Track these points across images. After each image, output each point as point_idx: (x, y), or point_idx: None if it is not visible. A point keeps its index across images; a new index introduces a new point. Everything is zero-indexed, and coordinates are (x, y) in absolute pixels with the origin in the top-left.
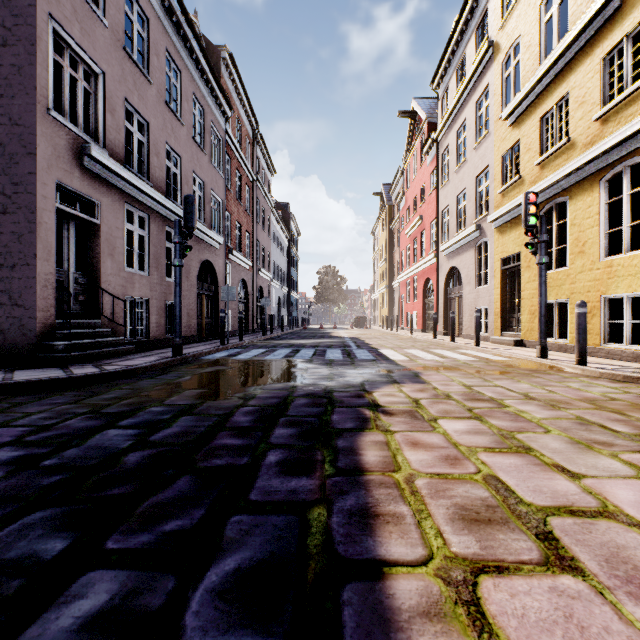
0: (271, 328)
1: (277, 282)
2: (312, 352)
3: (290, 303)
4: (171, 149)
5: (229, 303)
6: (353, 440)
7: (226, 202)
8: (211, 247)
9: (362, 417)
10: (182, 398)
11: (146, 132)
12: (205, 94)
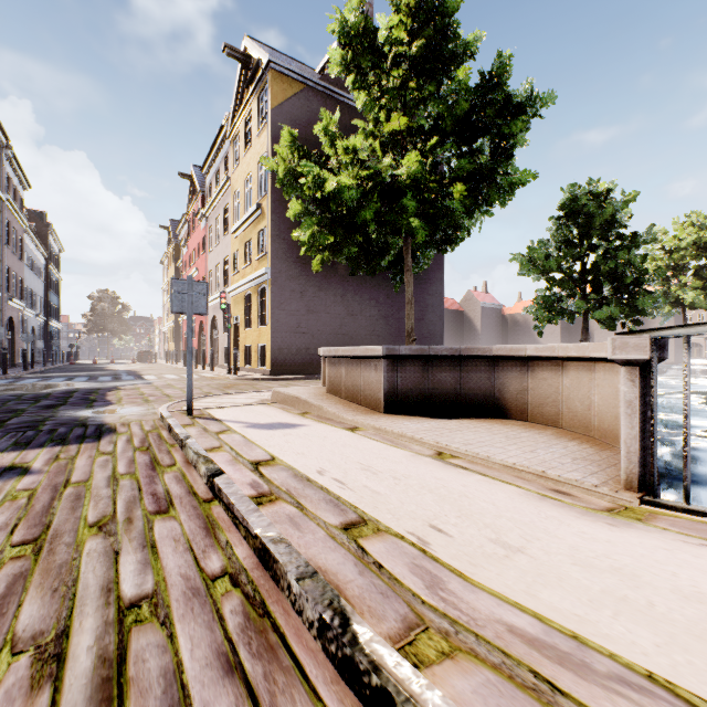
0: (33, 363)
1: (31, 310)
2: (87, 378)
3: (49, 334)
4: None
5: None
6: (106, 393)
7: None
8: None
9: (112, 390)
10: (16, 393)
11: None
12: None
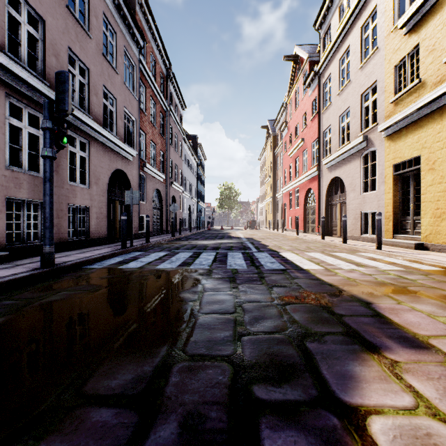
0: (180, 230)
1: (188, 194)
2: (212, 256)
3: (198, 210)
4: (76, 57)
5: (144, 209)
6: None
7: (141, 122)
8: (124, 158)
9: None
10: None
11: (41, 29)
12: (117, 19)
